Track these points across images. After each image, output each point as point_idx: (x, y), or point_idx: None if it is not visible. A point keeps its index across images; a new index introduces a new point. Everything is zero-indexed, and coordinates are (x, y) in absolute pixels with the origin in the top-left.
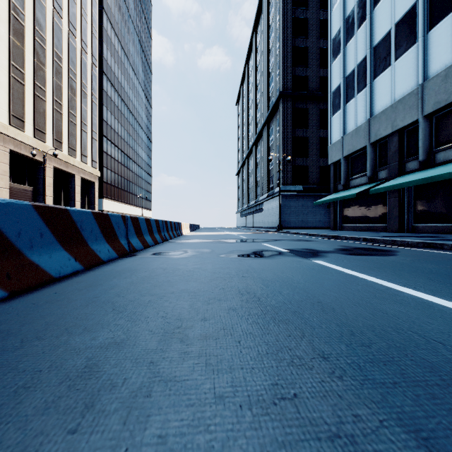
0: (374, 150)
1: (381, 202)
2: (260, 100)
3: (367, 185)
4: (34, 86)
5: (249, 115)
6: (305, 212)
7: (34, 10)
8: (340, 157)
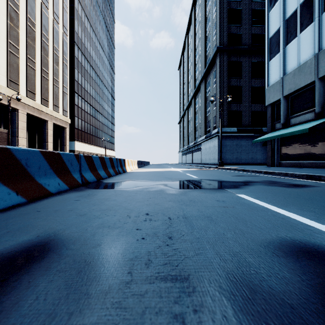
0: (323, 85)
1: None
2: (198, 61)
3: (315, 121)
4: (8, 43)
5: (189, 75)
6: (239, 151)
7: None
8: (279, 97)
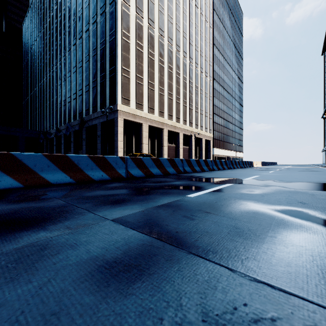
0: None
1: None
2: None
3: None
4: (189, 105)
5: None
6: None
7: (189, 73)
8: None
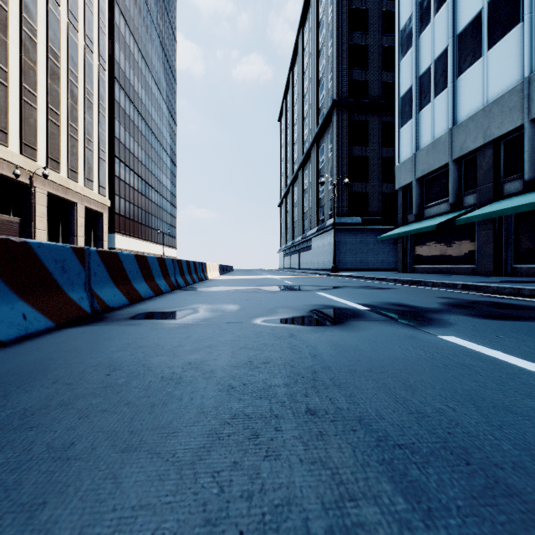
0: (458, 169)
1: (468, 236)
2: (308, 113)
3: (449, 214)
4: (22, 89)
5: (294, 132)
6: (364, 251)
7: None
8: (412, 180)
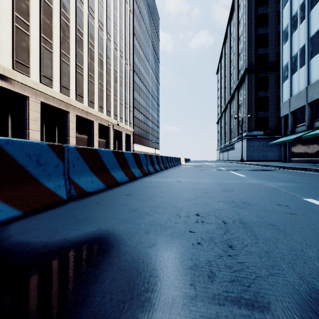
0: (311, 108)
1: (316, 143)
2: (233, 72)
3: (305, 132)
4: (107, 89)
5: (225, 81)
6: (265, 150)
7: (106, 51)
8: (288, 112)
